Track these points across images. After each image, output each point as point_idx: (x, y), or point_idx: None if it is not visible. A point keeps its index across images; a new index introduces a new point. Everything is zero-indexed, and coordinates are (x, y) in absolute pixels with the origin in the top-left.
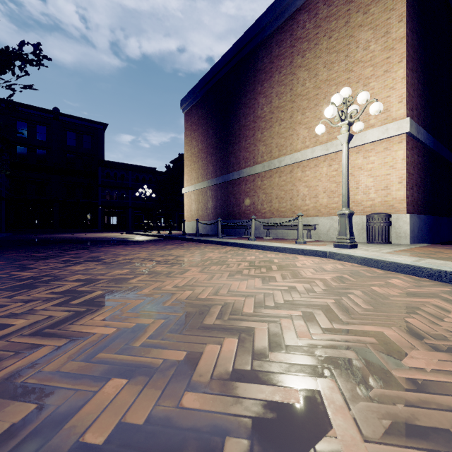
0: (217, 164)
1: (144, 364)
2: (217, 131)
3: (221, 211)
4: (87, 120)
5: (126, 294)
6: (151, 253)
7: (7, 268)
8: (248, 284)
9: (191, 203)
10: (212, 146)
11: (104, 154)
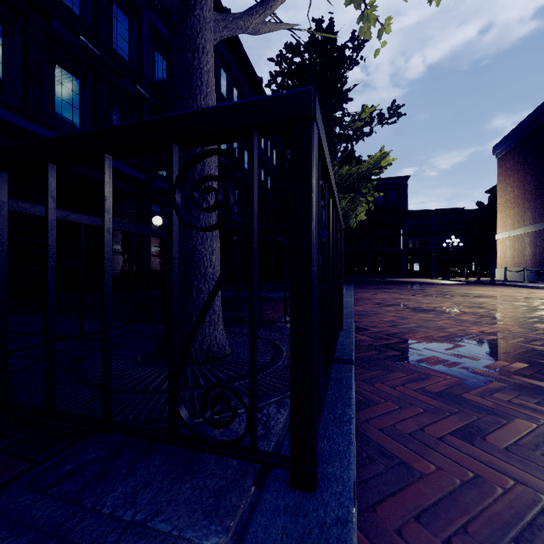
0: (535, 211)
1: (460, 294)
2: (535, 177)
3: (540, 258)
4: (392, 178)
5: (453, 292)
6: (460, 287)
7: (405, 287)
8: (498, 293)
9: (505, 250)
10: (530, 192)
11: (406, 205)
